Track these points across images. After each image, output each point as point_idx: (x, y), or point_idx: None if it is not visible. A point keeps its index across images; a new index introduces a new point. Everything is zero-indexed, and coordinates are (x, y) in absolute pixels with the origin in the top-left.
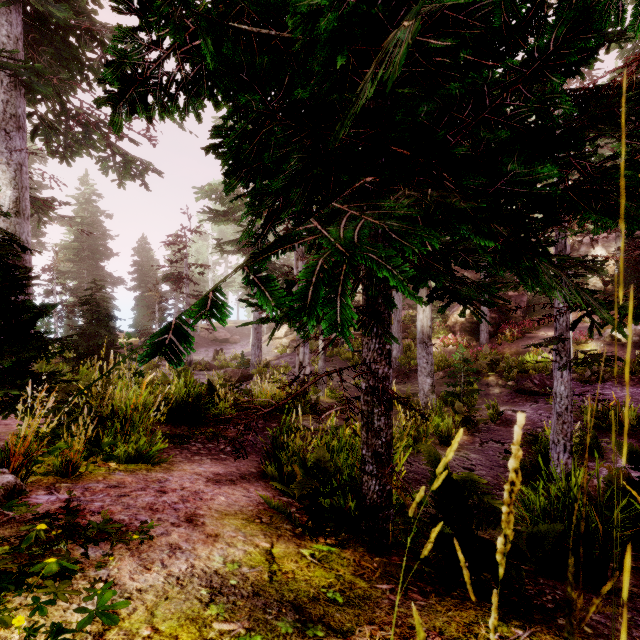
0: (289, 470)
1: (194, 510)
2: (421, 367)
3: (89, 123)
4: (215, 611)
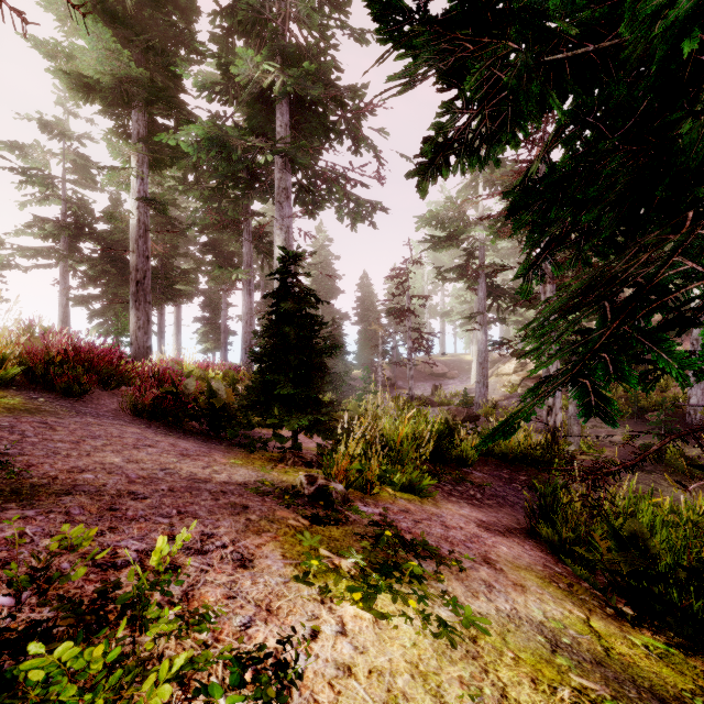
0: (569, 536)
1: (485, 553)
2: None
3: (331, 179)
4: (564, 662)
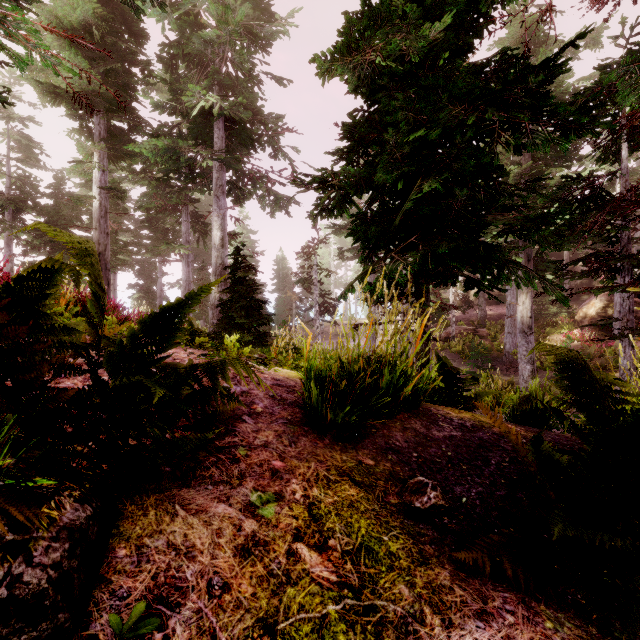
0: None
1: None
2: (520, 354)
3: (256, 178)
4: None
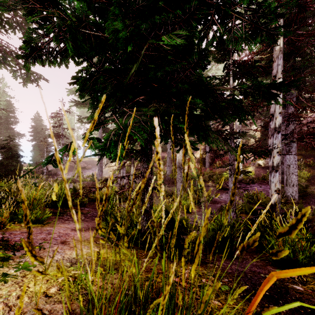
0: None
1: (65, 239)
2: (178, 178)
3: (6, 51)
4: (72, 268)
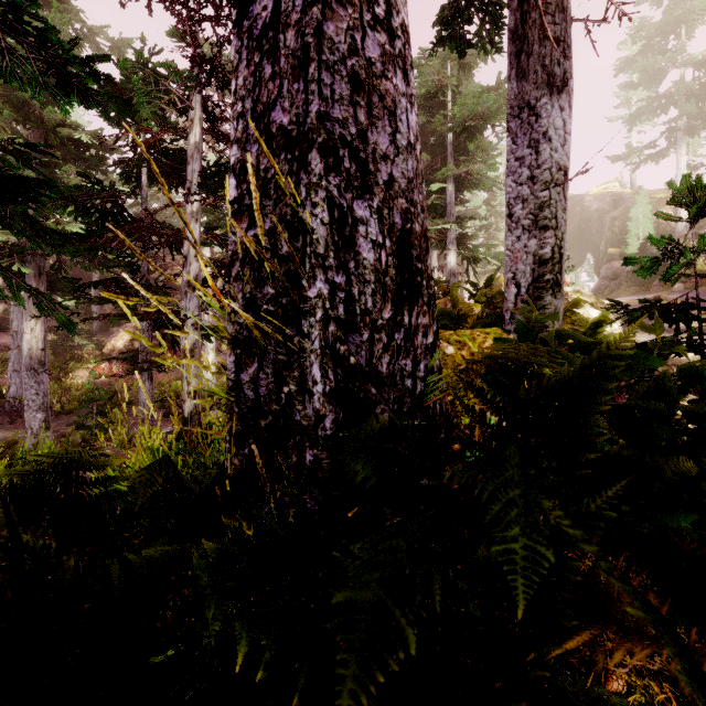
0: None
1: None
2: (29, 400)
3: None
4: None
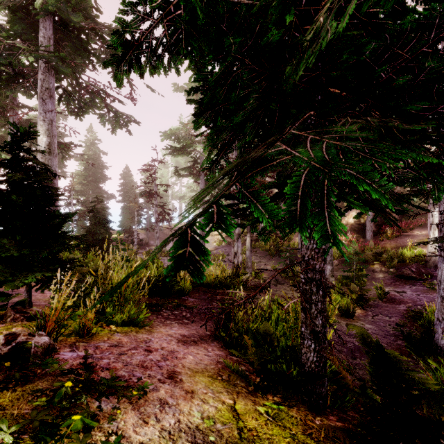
0: (236, 335)
1: (173, 368)
2: None
3: (93, 91)
4: None
